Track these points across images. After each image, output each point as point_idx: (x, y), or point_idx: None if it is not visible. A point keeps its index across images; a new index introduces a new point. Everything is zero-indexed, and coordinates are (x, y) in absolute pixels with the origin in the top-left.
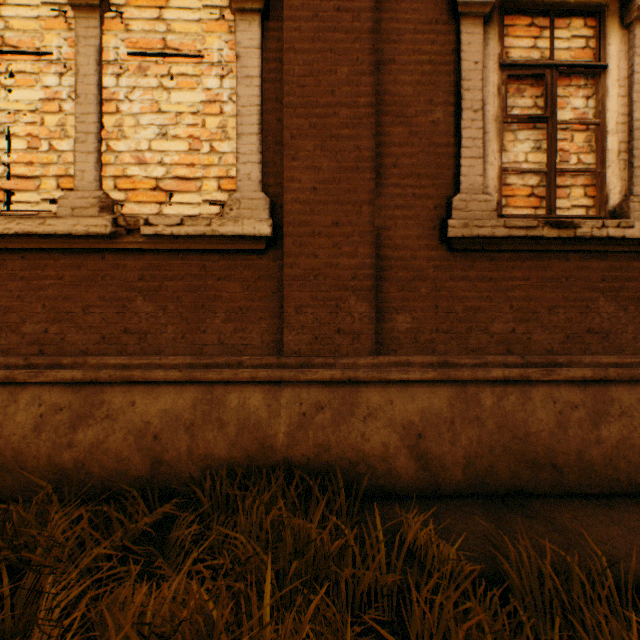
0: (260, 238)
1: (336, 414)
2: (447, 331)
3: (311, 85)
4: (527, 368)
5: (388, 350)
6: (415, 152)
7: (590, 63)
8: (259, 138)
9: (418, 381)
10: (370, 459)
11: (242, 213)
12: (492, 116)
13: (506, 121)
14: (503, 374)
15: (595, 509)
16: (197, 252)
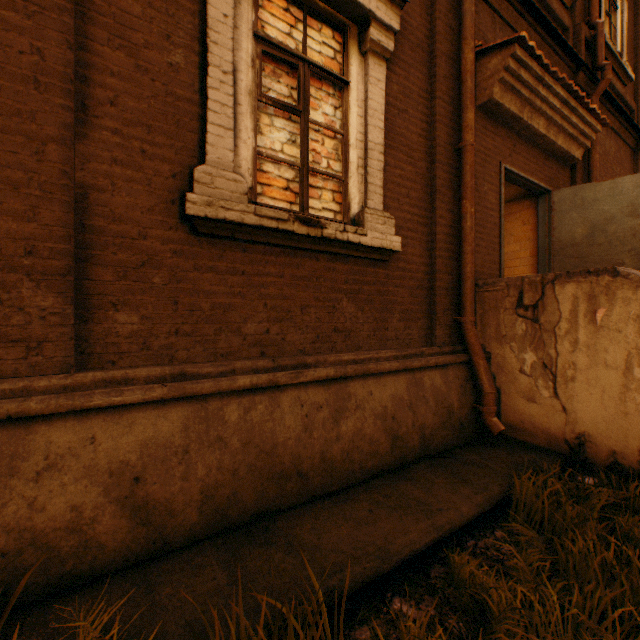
0: None
1: None
2: (191, 333)
3: None
4: (277, 372)
5: (102, 362)
6: (146, 95)
7: (337, 74)
8: None
9: (141, 403)
10: (47, 538)
11: None
12: (246, 88)
13: (261, 100)
14: (252, 381)
15: (334, 508)
16: None
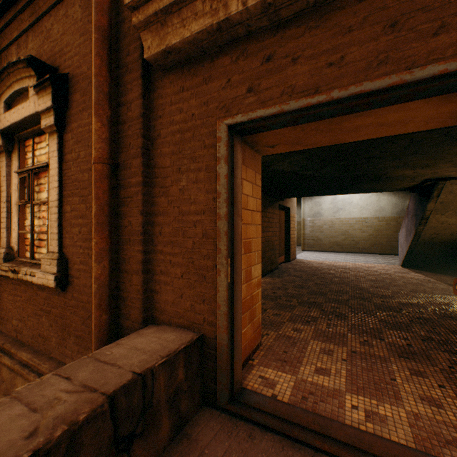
0: None
1: None
2: (3, 318)
3: None
4: None
5: None
6: None
7: (41, 165)
8: None
9: None
10: None
11: None
12: (15, 202)
13: (20, 204)
14: None
15: None
16: None
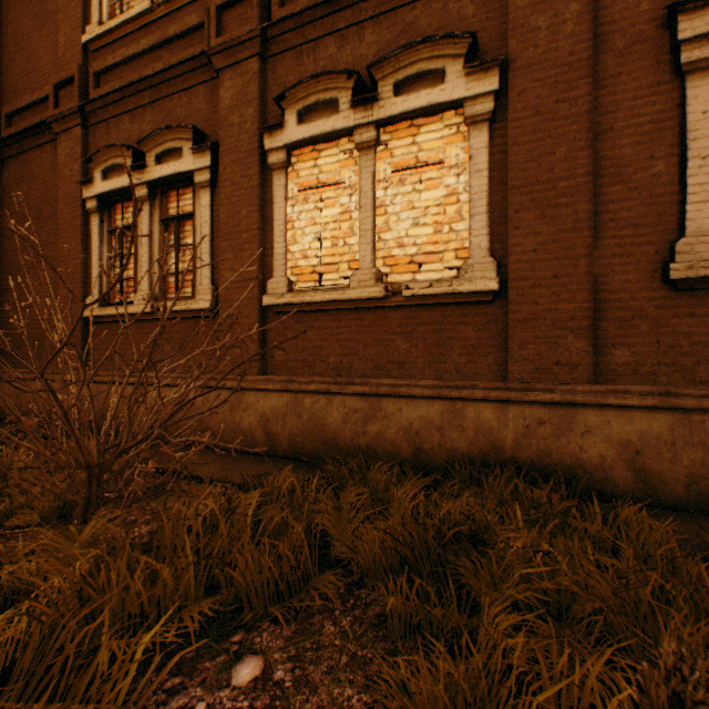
0: (488, 292)
1: (555, 429)
2: (670, 364)
3: (531, 168)
4: None
5: (605, 380)
6: (633, 205)
7: None
8: (487, 216)
9: (636, 407)
10: (587, 467)
11: (474, 275)
12: None
13: None
14: None
15: None
16: (439, 305)
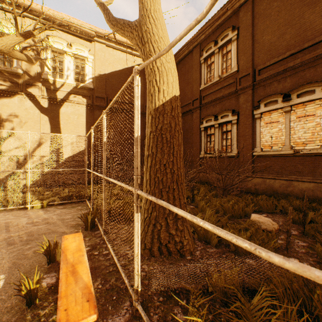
0: None
1: None
2: None
3: None
4: None
5: None
6: None
7: None
8: None
9: None
10: None
11: None
12: None
13: None
14: None
15: None
16: (313, 155)
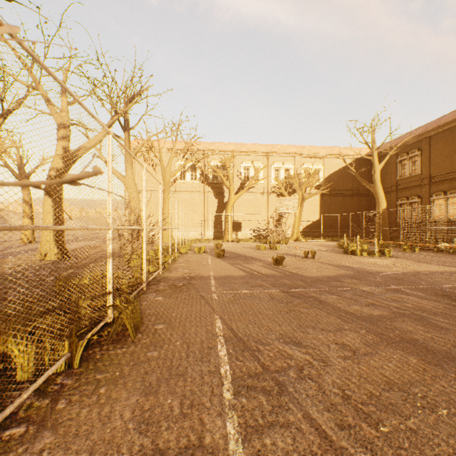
0: None
1: None
2: None
3: None
4: None
5: None
6: None
7: None
8: None
9: None
10: None
11: None
12: None
13: None
14: None
15: None
16: None
